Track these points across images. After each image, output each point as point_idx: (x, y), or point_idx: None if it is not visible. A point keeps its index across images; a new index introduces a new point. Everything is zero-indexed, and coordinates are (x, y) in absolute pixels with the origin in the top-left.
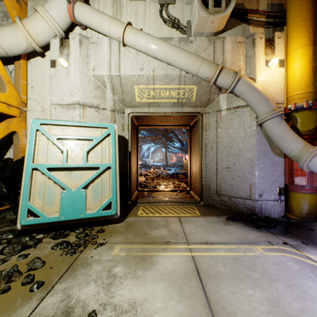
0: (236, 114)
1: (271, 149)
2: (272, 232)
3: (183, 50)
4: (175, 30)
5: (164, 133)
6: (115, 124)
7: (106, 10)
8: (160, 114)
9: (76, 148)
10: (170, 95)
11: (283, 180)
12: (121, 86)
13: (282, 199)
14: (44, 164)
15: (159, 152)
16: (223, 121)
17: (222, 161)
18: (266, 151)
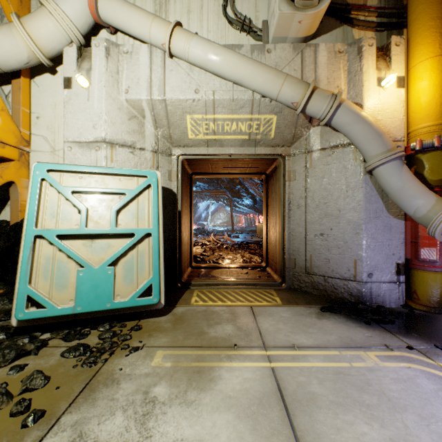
0: (333, 157)
1: (385, 207)
2: (388, 329)
3: (257, 62)
4: (245, 35)
5: (229, 185)
6: (157, 171)
7: (145, 6)
8: (223, 157)
9: (100, 206)
10: (237, 129)
11: (402, 252)
12: (167, 116)
13: (401, 280)
14: (52, 229)
15: (222, 213)
16: (315, 167)
17: (314, 225)
18: (378, 211)
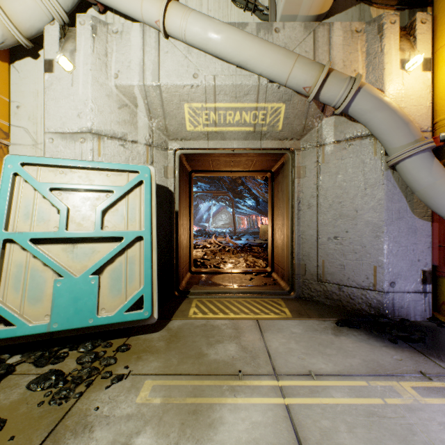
0: (349, 150)
1: (409, 207)
2: (420, 350)
3: (264, 40)
4: (249, 14)
5: (231, 186)
6: (151, 166)
7: None
8: (225, 152)
9: (84, 205)
10: (241, 119)
11: (429, 258)
12: (162, 104)
13: (427, 290)
14: (25, 232)
15: (223, 214)
16: (328, 162)
17: (327, 227)
18: (401, 211)
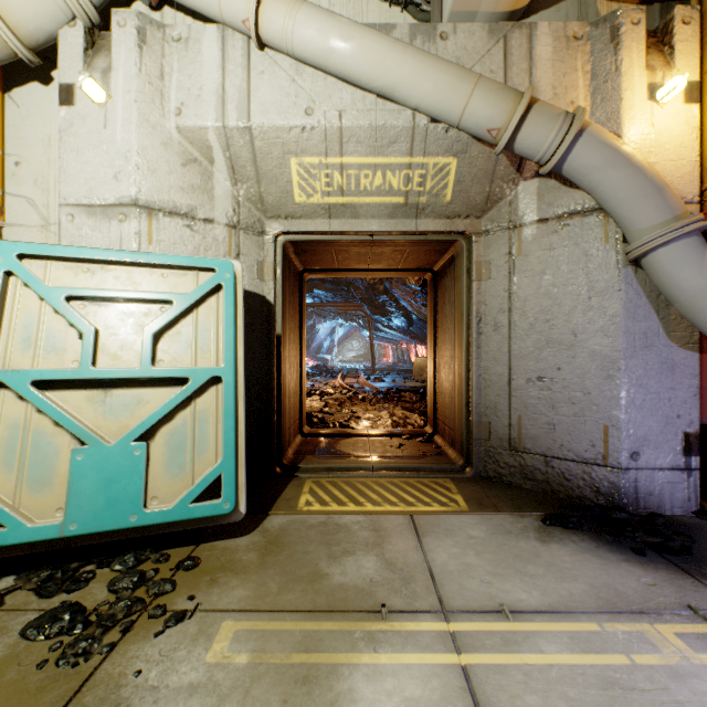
0: (563, 234)
1: (663, 328)
2: (685, 567)
3: (423, 52)
4: (398, 10)
5: (368, 295)
6: (236, 260)
7: None
8: (358, 238)
9: (124, 324)
10: (385, 184)
11: (696, 412)
12: (254, 159)
13: (693, 465)
14: (24, 369)
15: (355, 340)
16: (528, 254)
17: (525, 362)
18: (649, 335)
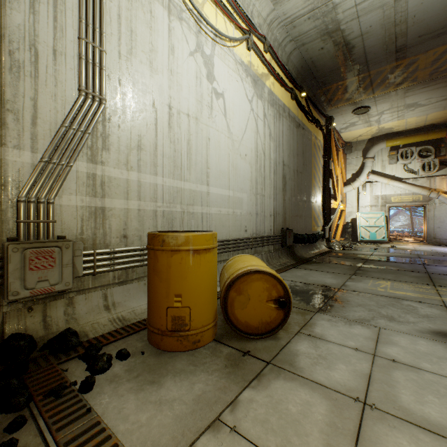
0: (442, 206)
1: None
2: None
3: (413, 187)
4: (410, 173)
5: None
6: (383, 212)
7: (378, 170)
8: (403, 205)
9: (371, 220)
10: (408, 199)
11: None
12: (385, 197)
13: None
14: (363, 225)
15: (401, 215)
16: (436, 208)
17: (436, 225)
18: None
